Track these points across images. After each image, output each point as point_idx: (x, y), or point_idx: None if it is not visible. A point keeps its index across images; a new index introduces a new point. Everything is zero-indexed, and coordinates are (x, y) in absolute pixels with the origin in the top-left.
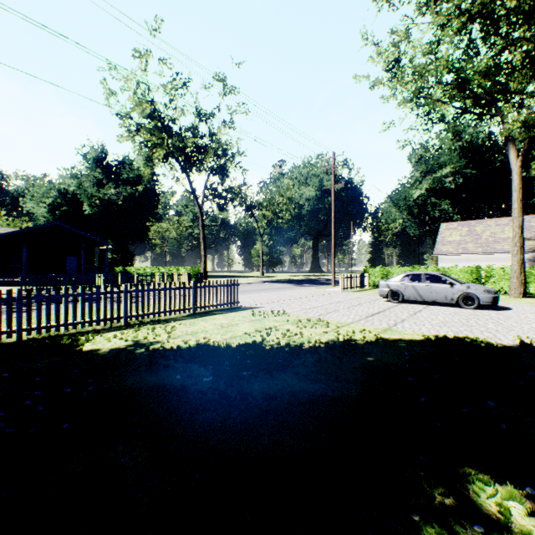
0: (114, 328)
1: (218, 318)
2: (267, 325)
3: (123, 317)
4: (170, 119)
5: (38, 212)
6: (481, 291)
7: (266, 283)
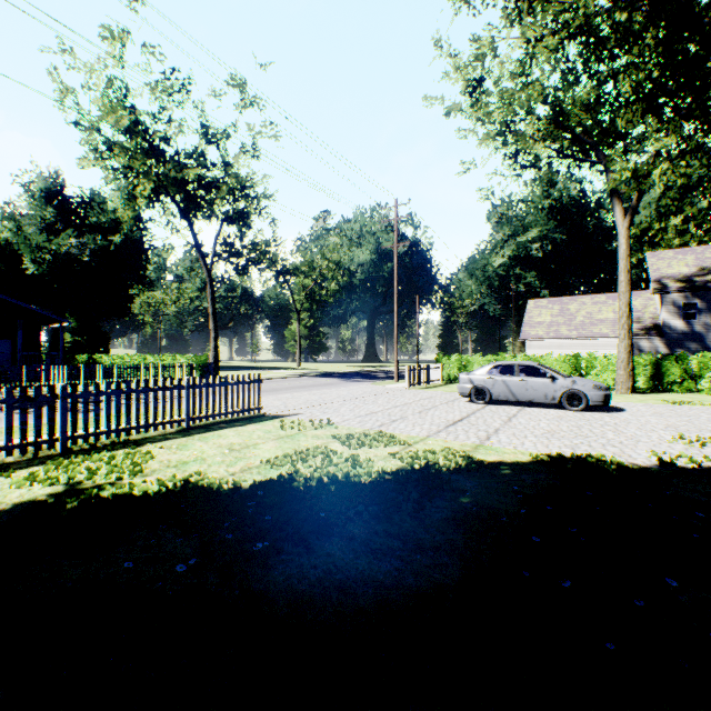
0: (39, 459)
1: (227, 434)
2: (302, 445)
3: (59, 439)
4: (162, 137)
5: None
6: (590, 387)
7: (304, 378)
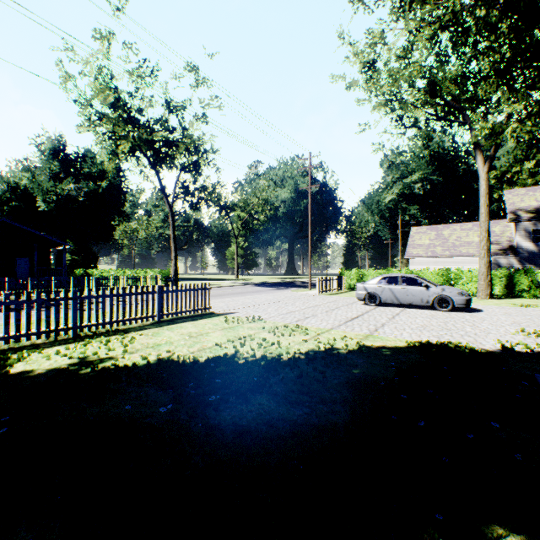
0: (59, 341)
1: (186, 326)
2: (241, 334)
3: (71, 328)
4: (137, 110)
5: None
6: (455, 293)
7: (241, 286)
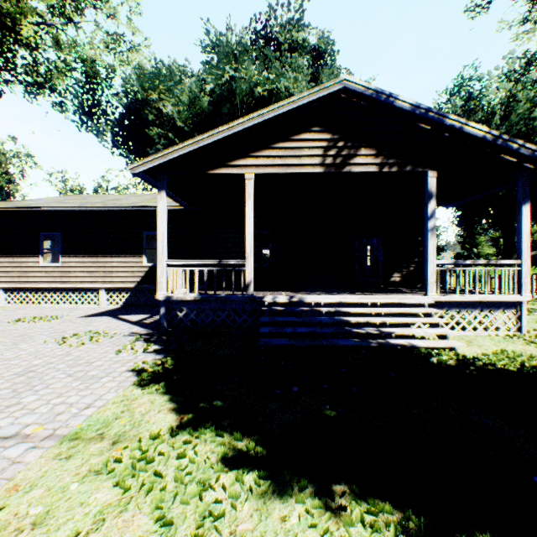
0: None
1: None
2: None
3: None
4: None
5: None
6: None
7: None
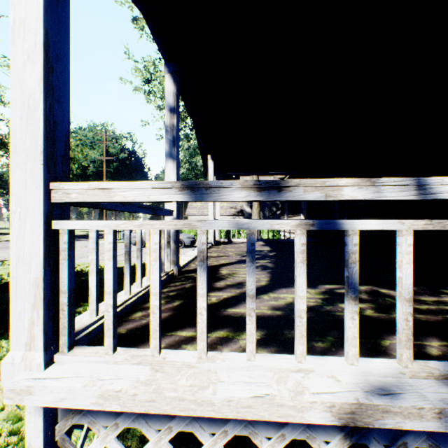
0: None
1: None
2: None
3: None
4: None
5: None
6: (186, 237)
7: None
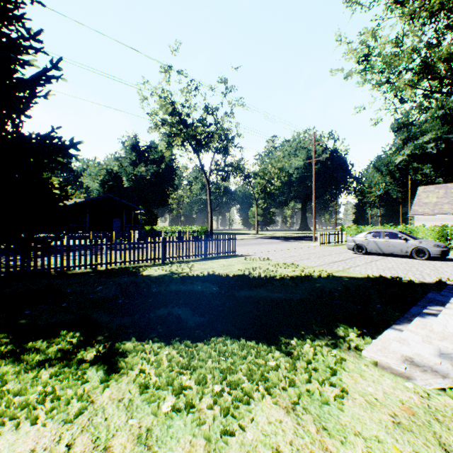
0: (156, 264)
1: (221, 261)
2: (254, 266)
3: (161, 258)
4: (186, 115)
5: (93, 186)
6: (431, 245)
7: (259, 239)
